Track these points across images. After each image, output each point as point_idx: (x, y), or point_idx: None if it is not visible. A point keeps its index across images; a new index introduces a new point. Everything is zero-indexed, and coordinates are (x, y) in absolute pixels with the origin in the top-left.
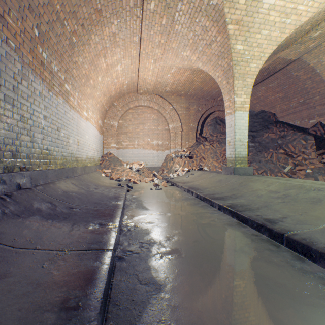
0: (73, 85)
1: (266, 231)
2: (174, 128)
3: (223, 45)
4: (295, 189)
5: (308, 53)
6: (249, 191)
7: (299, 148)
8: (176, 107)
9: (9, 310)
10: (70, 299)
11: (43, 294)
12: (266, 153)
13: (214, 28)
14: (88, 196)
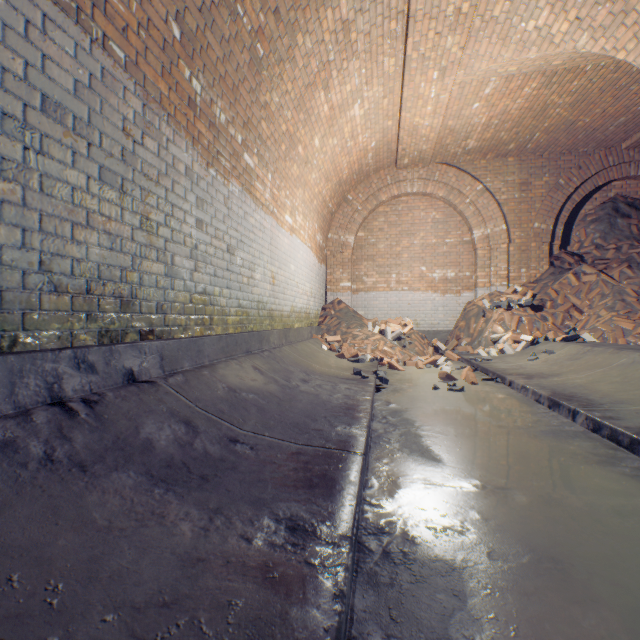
0: (262, 156)
1: None
2: (487, 238)
3: None
4: None
5: None
6: None
7: None
8: (493, 185)
9: None
10: None
11: None
12: None
13: None
14: (281, 403)
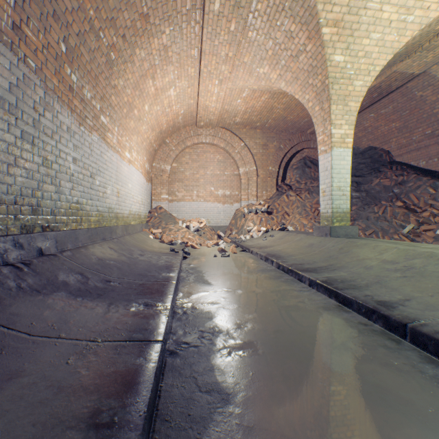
0: (112, 116)
1: (380, 319)
2: (246, 173)
3: (315, 57)
4: (421, 259)
5: (438, 63)
6: (353, 260)
7: (425, 199)
8: (250, 144)
9: (20, 425)
10: (103, 412)
11: (67, 403)
12: (376, 206)
13: (302, 33)
14: (130, 265)
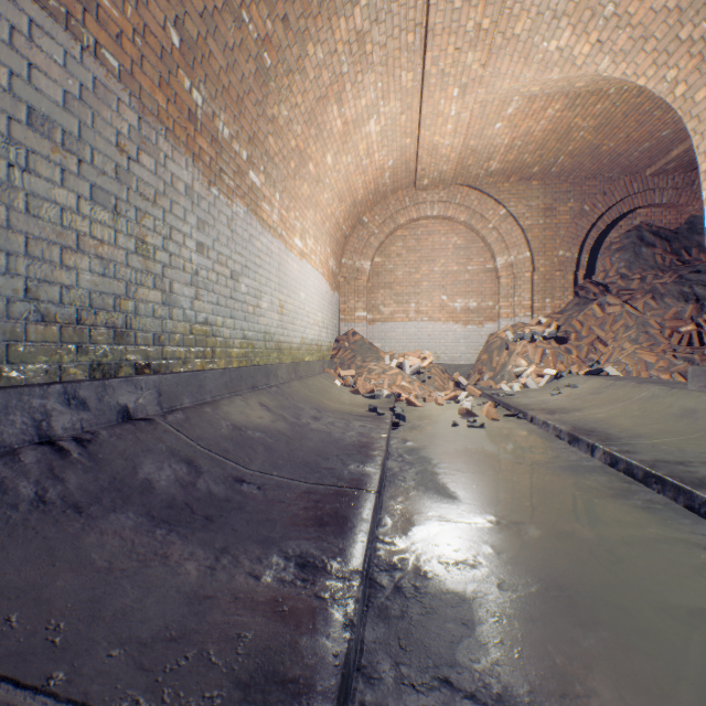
0: (270, 174)
1: None
2: (510, 266)
3: None
4: None
5: None
6: None
7: None
8: (517, 210)
9: None
10: None
11: None
12: None
13: None
14: (291, 442)
